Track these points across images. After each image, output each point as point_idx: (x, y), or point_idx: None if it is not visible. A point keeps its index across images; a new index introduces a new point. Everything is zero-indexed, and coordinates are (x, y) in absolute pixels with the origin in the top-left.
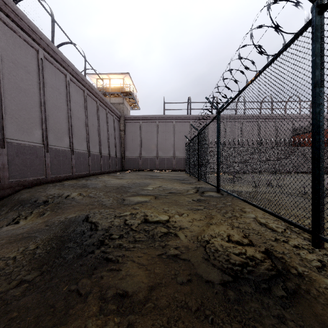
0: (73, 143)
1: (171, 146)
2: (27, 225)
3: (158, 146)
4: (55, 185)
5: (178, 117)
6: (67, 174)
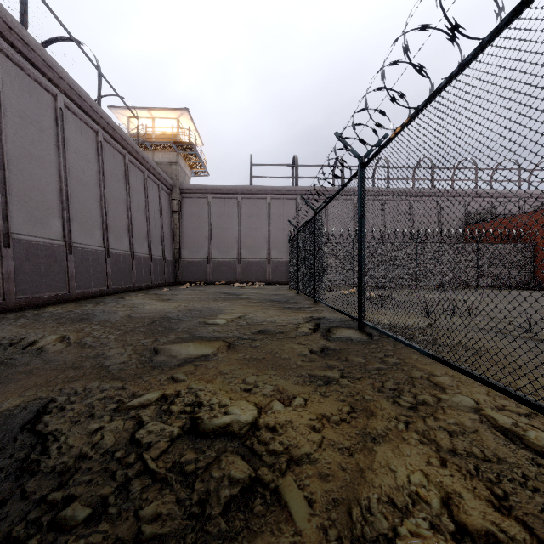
0: (70, 232)
1: (264, 240)
2: None
3: (241, 241)
4: (21, 316)
5: (275, 190)
6: (56, 292)
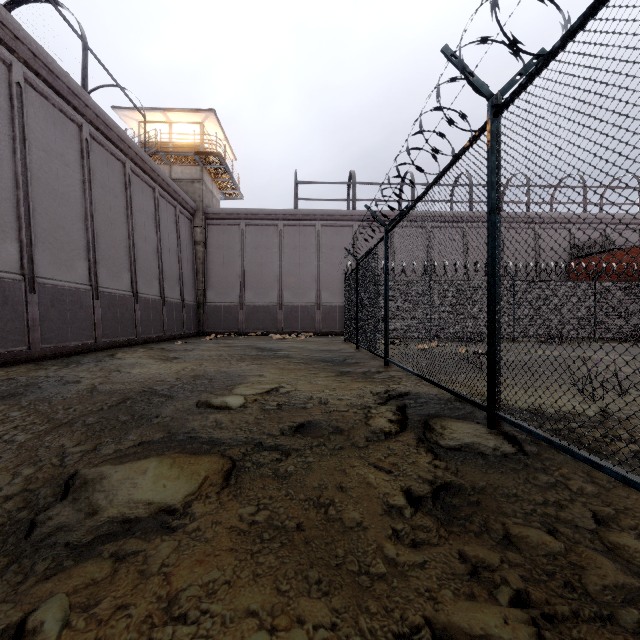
0: (33, 261)
1: (313, 279)
2: None
3: (283, 280)
4: None
5: (327, 215)
6: (7, 349)
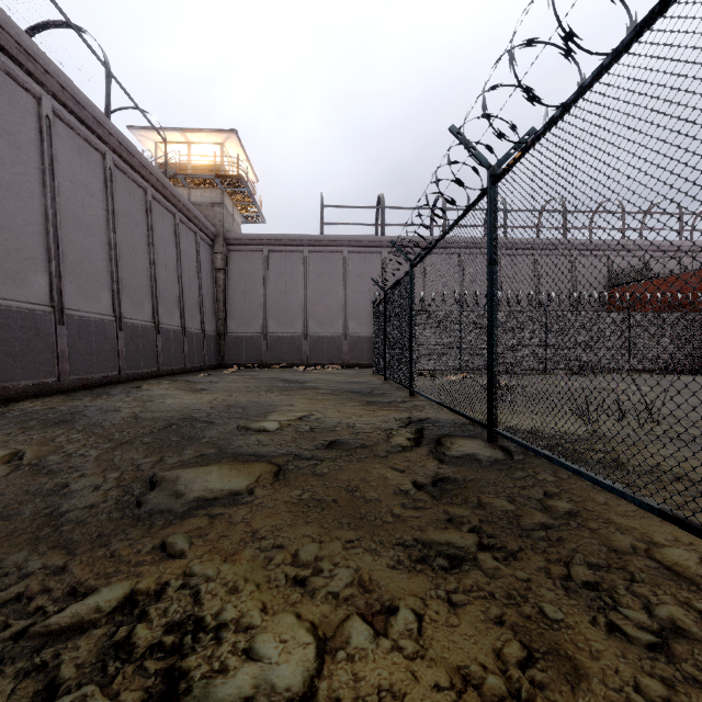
0: (61, 293)
1: (340, 309)
2: None
3: (308, 309)
4: None
5: (354, 241)
6: (39, 380)
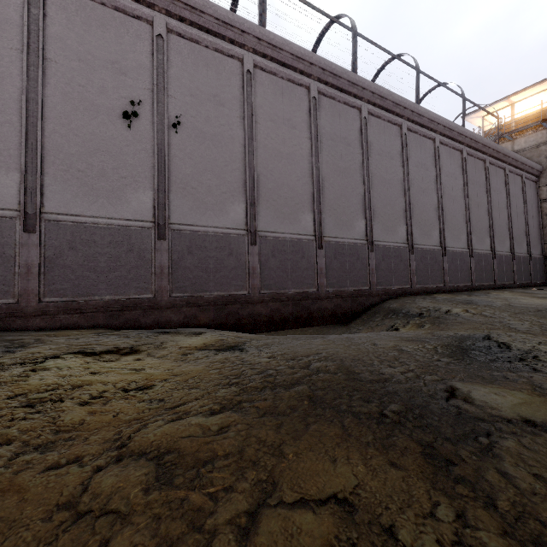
0: (444, 239)
1: None
2: (410, 332)
3: None
4: (424, 297)
5: None
6: (436, 285)
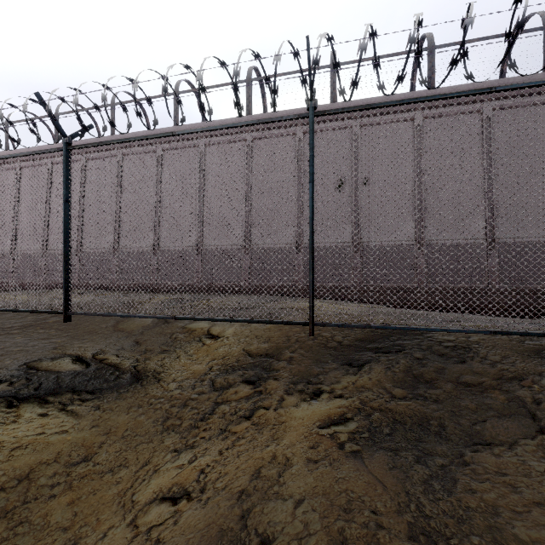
0: None
1: None
2: None
3: None
4: None
5: None
6: None
